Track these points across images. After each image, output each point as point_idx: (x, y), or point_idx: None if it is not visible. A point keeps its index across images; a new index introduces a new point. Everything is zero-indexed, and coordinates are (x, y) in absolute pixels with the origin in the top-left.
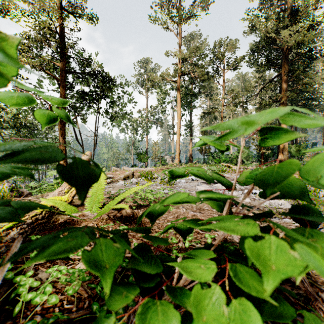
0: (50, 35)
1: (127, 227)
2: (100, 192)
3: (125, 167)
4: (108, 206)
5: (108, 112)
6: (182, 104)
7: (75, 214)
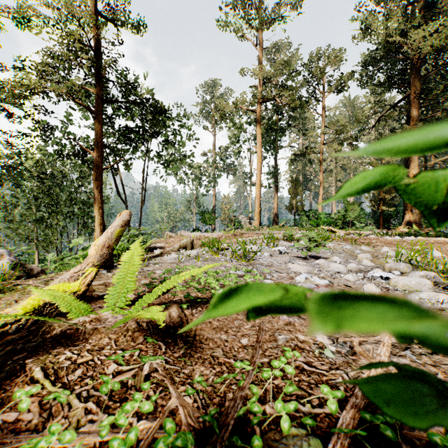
0: (81, 50)
1: (162, 357)
2: (131, 278)
3: (183, 231)
4: (140, 304)
5: (160, 155)
6: (263, 143)
7: (84, 318)
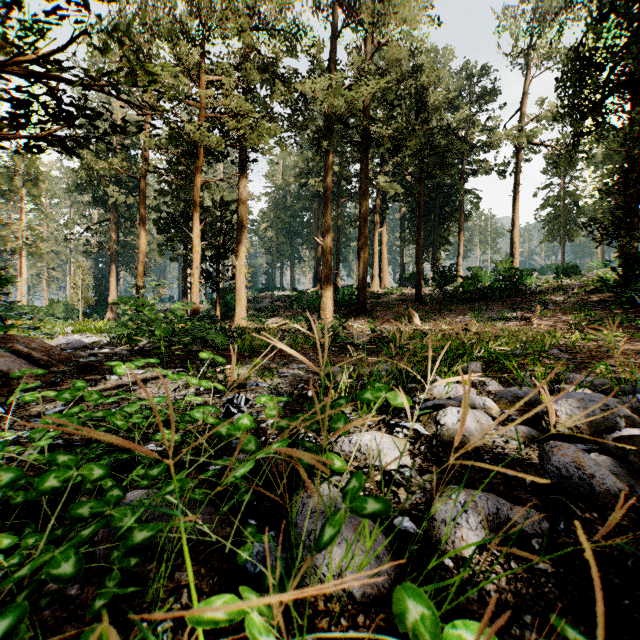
0: None
1: None
2: None
3: None
4: None
5: None
6: None
7: None
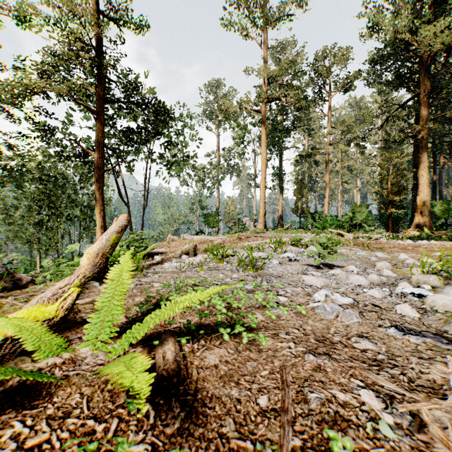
0: (81, 49)
1: None
2: (120, 301)
3: (186, 235)
4: (128, 338)
5: (163, 156)
6: (268, 144)
7: (54, 359)
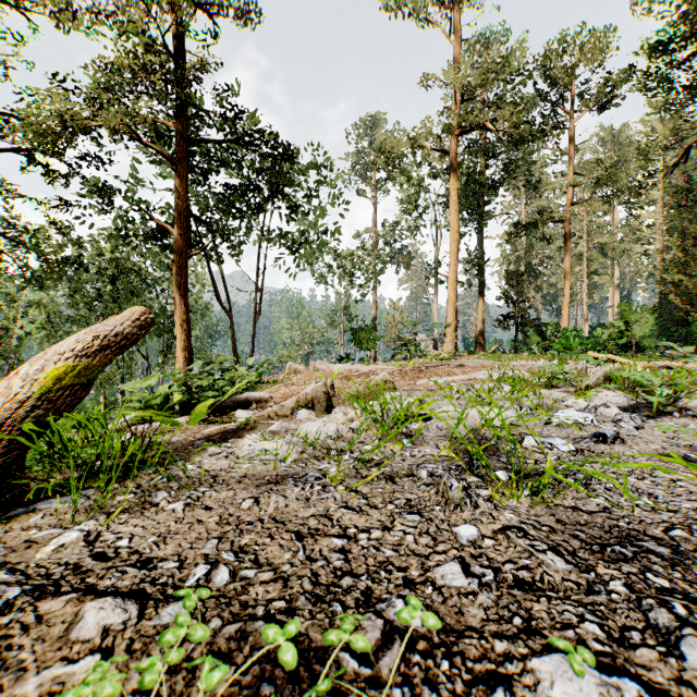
0: (147, 50)
1: None
2: None
3: (319, 362)
4: None
5: (285, 233)
6: (460, 209)
7: None
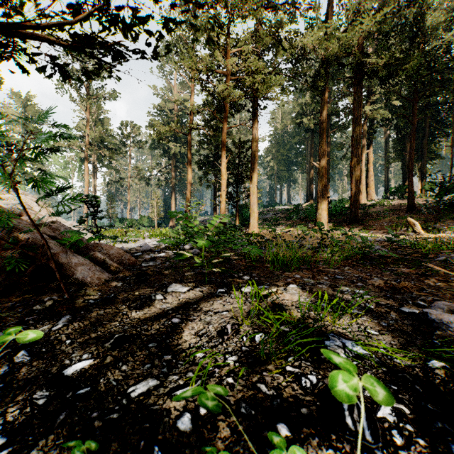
0: None
1: None
2: None
3: None
4: None
5: None
6: None
7: None
